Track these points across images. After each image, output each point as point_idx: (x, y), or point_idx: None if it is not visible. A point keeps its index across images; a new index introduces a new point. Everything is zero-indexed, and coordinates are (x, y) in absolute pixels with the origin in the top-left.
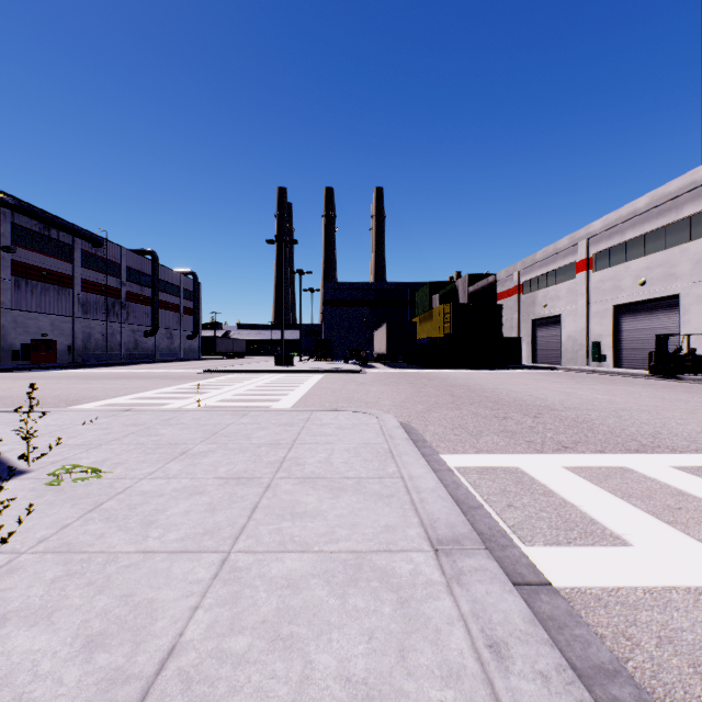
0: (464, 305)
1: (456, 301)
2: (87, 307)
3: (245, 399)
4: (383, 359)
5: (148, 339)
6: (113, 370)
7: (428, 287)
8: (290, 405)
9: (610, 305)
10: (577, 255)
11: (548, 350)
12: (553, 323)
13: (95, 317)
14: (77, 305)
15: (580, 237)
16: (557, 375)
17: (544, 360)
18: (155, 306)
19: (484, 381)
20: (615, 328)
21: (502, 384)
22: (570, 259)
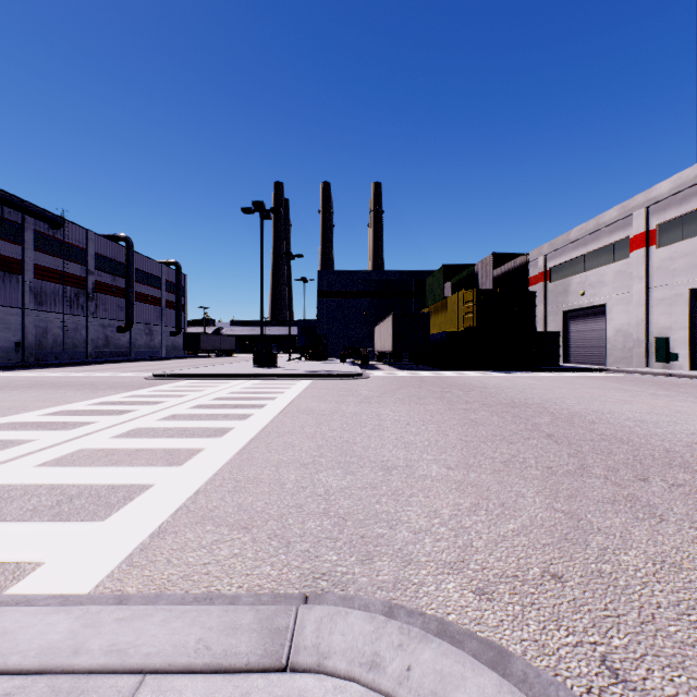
0: (489, 291)
1: (476, 288)
2: (42, 298)
3: (119, 453)
4: (385, 357)
5: (122, 335)
6: (49, 372)
7: (441, 272)
8: (197, 482)
9: (684, 289)
10: (631, 228)
11: (587, 347)
12: (593, 314)
13: (54, 309)
14: (28, 295)
15: (637, 205)
16: (631, 381)
17: (580, 359)
18: (129, 298)
19: (547, 393)
20: (693, 319)
21: (588, 400)
22: (621, 234)
